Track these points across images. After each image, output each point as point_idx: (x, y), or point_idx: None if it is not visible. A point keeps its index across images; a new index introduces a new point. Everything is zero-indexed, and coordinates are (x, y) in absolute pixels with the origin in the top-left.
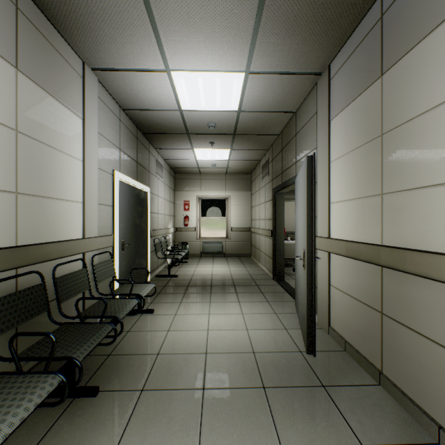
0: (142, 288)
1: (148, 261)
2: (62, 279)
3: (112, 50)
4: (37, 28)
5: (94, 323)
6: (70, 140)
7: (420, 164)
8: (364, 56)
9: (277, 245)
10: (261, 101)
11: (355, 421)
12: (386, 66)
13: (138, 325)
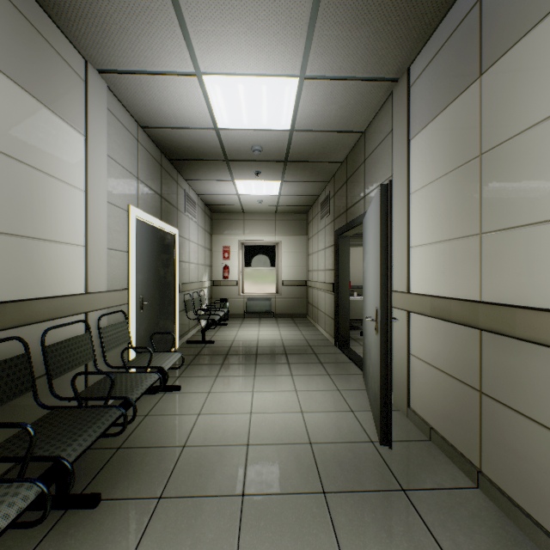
0: (165, 359)
1: (176, 323)
2: (56, 348)
3: (123, 44)
4: (19, 10)
5: (97, 407)
6: (68, 163)
7: (535, 191)
8: (456, 52)
9: (341, 302)
10: (320, 117)
11: (448, 540)
12: (486, 62)
13: (160, 407)
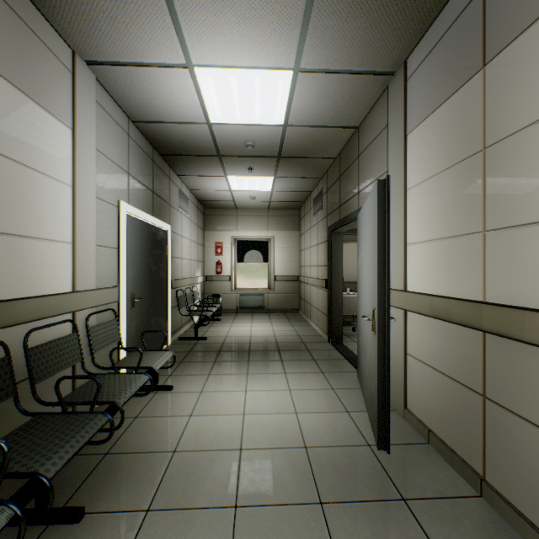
0: (155, 358)
1: (168, 320)
2: (39, 350)
3: (111, 34)
4: None
5: (82, 413)
6: (53, 157)
7: None
8: (457, 43)
9: (334, 298)
10: (314, 112)
11: None
12: (490, 52)
13: (150, 408)
